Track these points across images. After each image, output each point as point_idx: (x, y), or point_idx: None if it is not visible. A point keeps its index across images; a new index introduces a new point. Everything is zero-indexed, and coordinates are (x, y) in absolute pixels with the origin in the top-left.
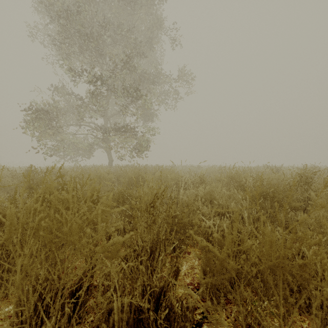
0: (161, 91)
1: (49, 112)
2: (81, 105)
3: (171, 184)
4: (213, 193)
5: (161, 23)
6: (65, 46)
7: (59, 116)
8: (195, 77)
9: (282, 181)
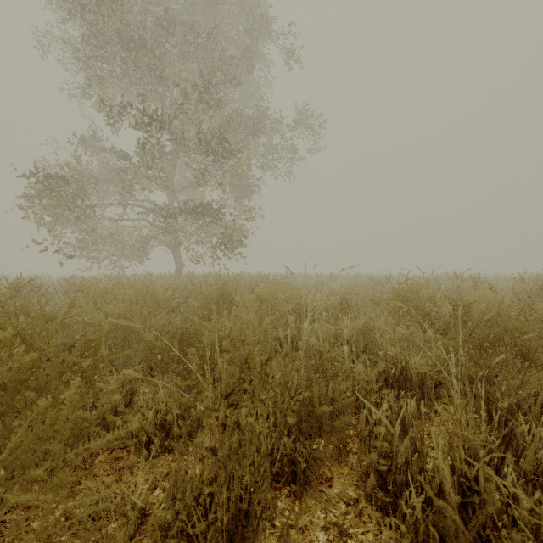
0: (267, 147)
1: (72, 181)
2: (126, 168)
3: (286, 311)
4: (371, 331)
5: (267, 25)
6: (96, 61)
7: (88, 189)
8: (324, 122)
9: (510, 306)
